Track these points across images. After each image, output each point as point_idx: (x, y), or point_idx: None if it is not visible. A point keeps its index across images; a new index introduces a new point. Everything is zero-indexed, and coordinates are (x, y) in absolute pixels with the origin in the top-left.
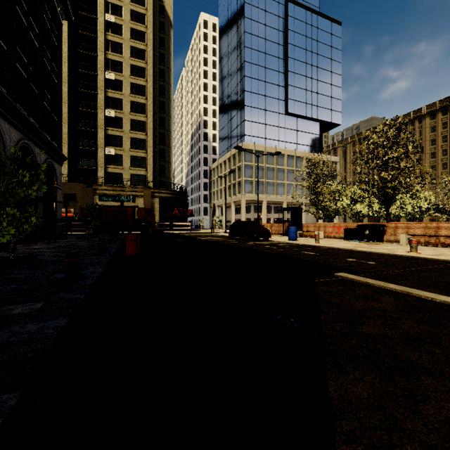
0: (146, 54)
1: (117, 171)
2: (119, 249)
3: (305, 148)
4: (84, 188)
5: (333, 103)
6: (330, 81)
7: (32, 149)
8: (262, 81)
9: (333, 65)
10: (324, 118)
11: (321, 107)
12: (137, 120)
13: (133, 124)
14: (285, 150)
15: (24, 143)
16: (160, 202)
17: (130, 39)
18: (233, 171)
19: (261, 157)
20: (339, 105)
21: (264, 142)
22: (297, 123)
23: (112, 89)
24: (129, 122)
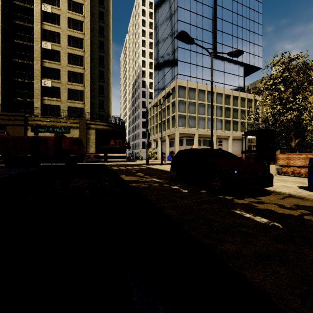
0: None
1: (54, 103)
2: None
3: (231, 88)
4: (14, 118)
5: (255, 48)
6: (253, 29)
7: None
8: (194, 26)
9: (255, 15)
10: (248, 62)
11: (245, 52)
12: (75, 54)
13: (71, 57)
14: (215, 88)
15: None
16: (96, 134)
17: None
18: (170, 96)
19: (194, 94)
20: (260, 51)
21: (195, 81)
22: (224, 65)
23: (49, 22)
24: (67, 56)
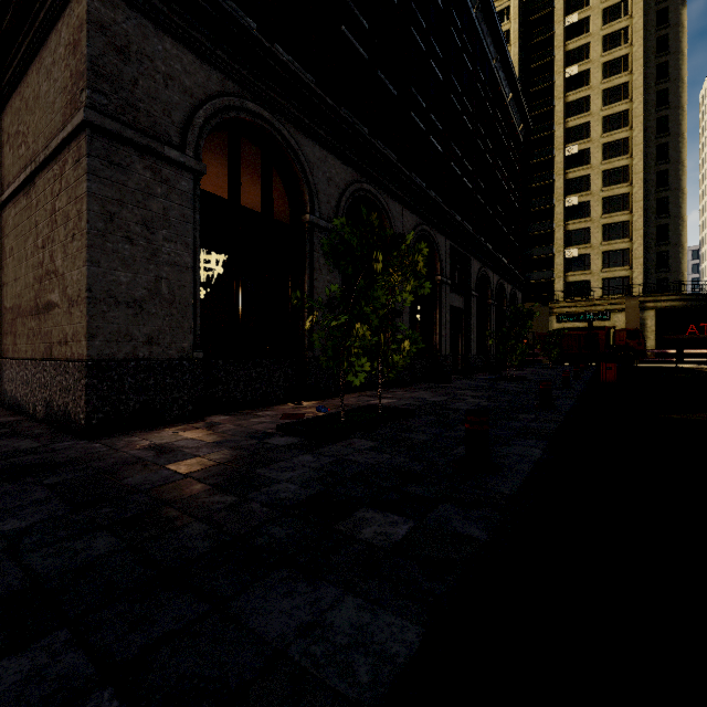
0: (630, 87)
1: (581, 278)
2: (591, 378)
3: None
4: (538, 309)
5: None
6: None
7: (503, 285)
8: None
9: None
10: None
11: None
12: (613, 196)
13: (607, 203)
14: None
15: (499, 282)
16: (657, 317)
17: (601, 80)
18: None
19: None
20: None
21: None
22: None
23: (574, 167)
24: (600, 204)
